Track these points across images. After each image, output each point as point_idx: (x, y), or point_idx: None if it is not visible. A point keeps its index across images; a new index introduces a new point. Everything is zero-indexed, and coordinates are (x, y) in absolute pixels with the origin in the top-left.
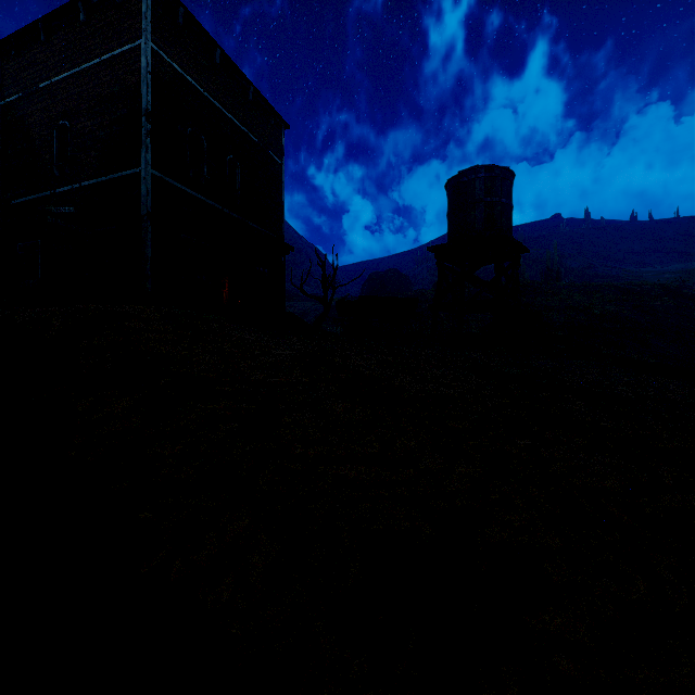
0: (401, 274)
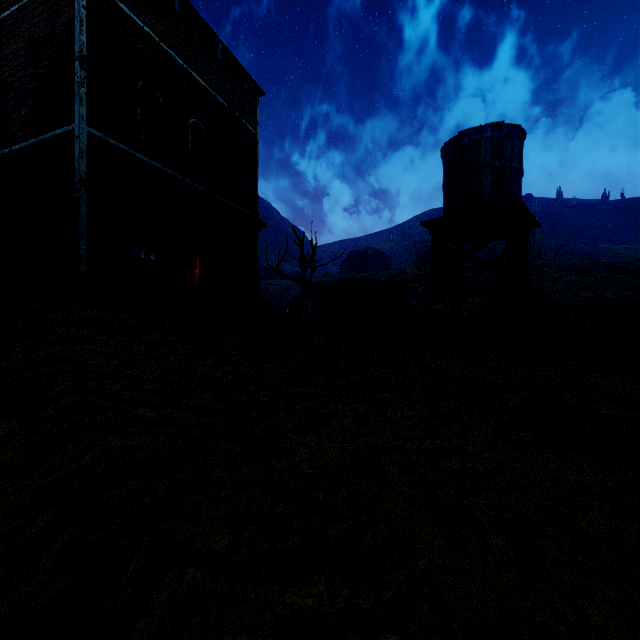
0: (379, 252)
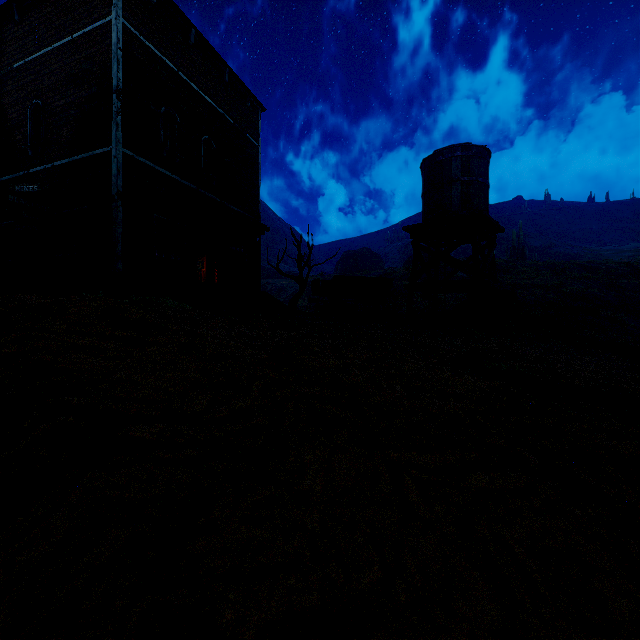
0: (373, 252)
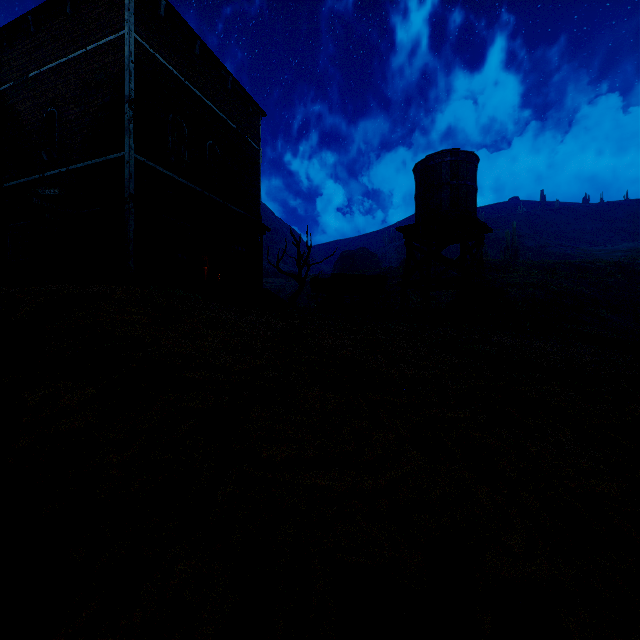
0: (370, 252)
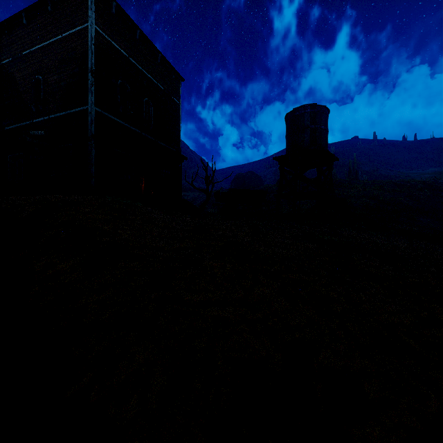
0: (256, 174)
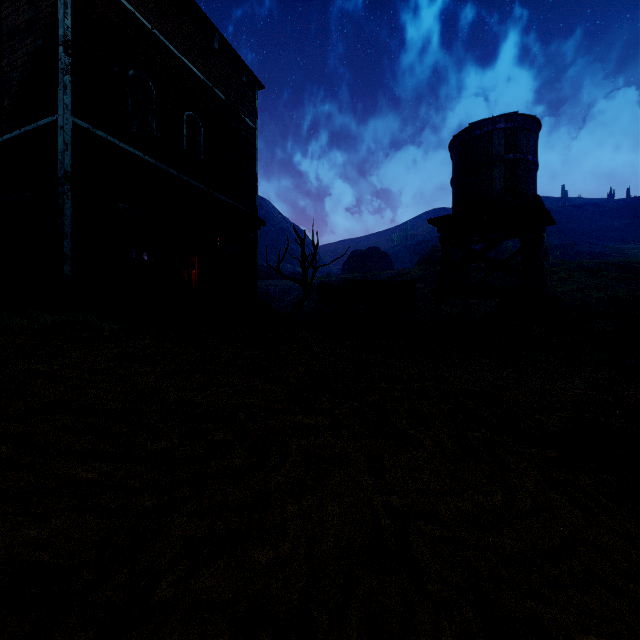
0: (382, 252)
